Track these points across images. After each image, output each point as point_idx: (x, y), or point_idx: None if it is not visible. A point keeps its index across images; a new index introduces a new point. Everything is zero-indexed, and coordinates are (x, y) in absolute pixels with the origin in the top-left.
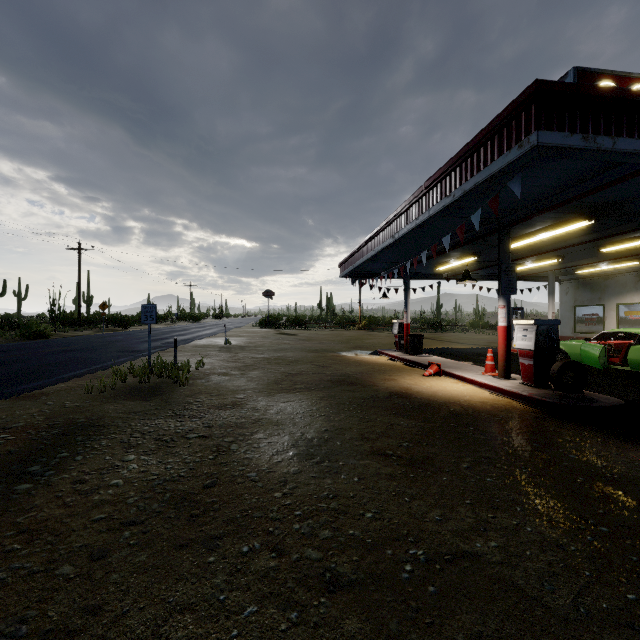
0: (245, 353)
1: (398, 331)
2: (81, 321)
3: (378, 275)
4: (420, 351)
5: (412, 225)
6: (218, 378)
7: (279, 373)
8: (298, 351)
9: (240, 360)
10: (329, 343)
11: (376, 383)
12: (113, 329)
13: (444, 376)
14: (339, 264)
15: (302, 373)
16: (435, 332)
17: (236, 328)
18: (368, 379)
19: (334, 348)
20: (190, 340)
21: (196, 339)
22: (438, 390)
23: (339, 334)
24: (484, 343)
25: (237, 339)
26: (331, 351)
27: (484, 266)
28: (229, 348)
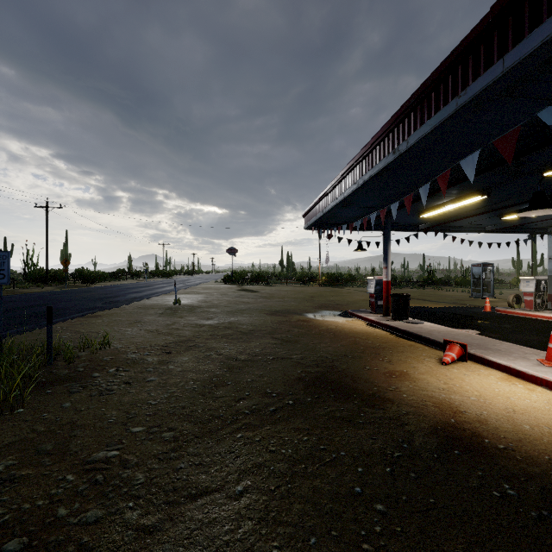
0: (190, 317)
1: (375, 290)
2: (49, 277)
3: (347, 226)
4: (406, 315)
5: (445, 112)
6: (109, 378)
7: (220, 360)
8: (256, 313)
9: (176, 330)
10: (291, 301)
11: (383, 388)
12: (79, 285)
13: (470, 361)
14: (304, 213)
15: (256, 359)
16: (393, 288)
17: (201, 284)
18: (363, 374)
19: (298, 308)
20: (139, 298)
21: (147, 297)
22: (508, 410)
23: (301, 290)
24: (455, 301)
25: (194, 297)
26: (295, 312)
27: (481, 211)
28: (176, 309)
